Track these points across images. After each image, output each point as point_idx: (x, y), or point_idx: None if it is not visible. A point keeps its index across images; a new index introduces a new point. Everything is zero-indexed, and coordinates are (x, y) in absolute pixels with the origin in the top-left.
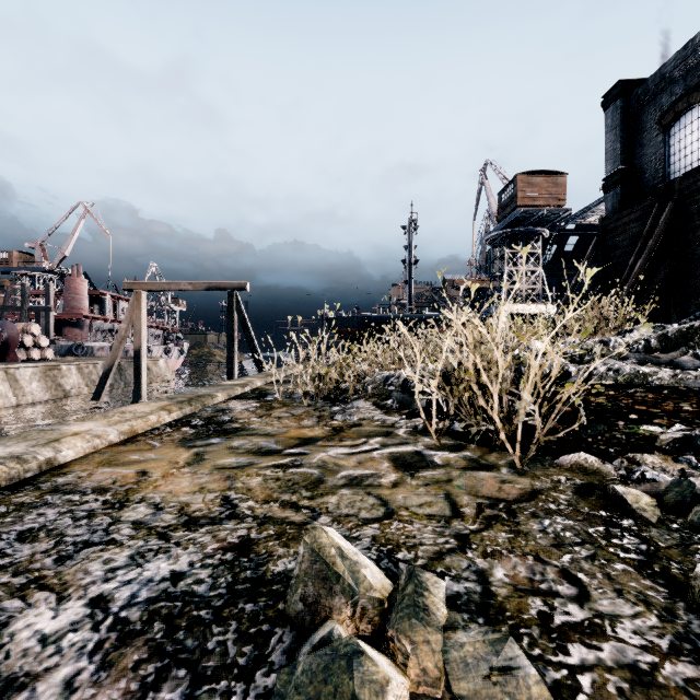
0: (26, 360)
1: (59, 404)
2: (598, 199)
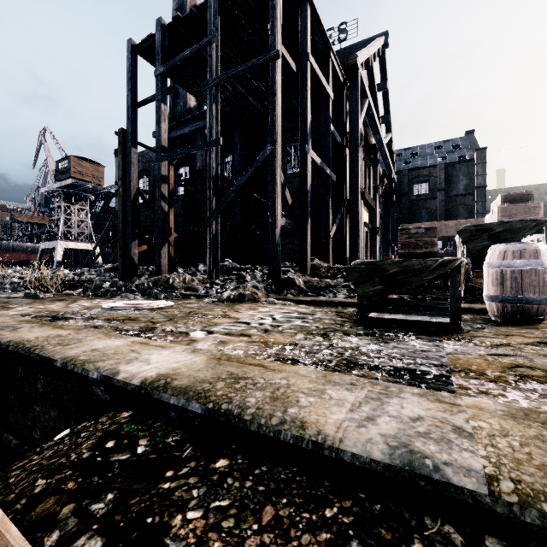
0: None
1: None
2: None
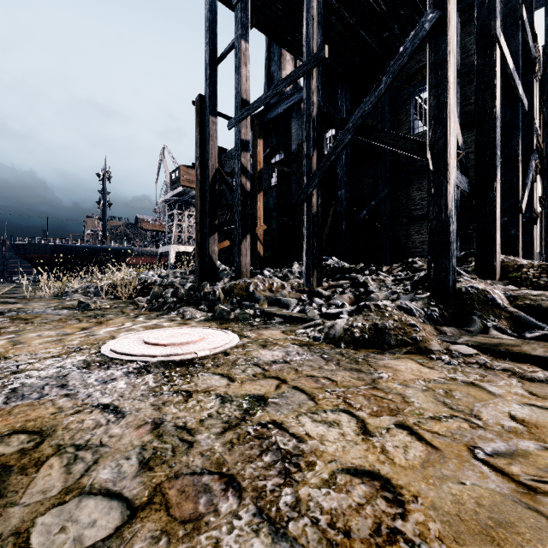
0: None
1: None
2: None
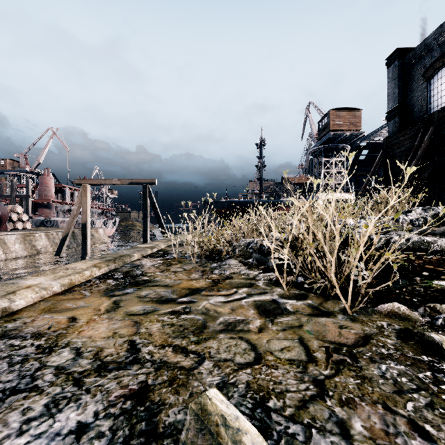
0: (13, 229)
1: (33, 258)
2: (381, 126)
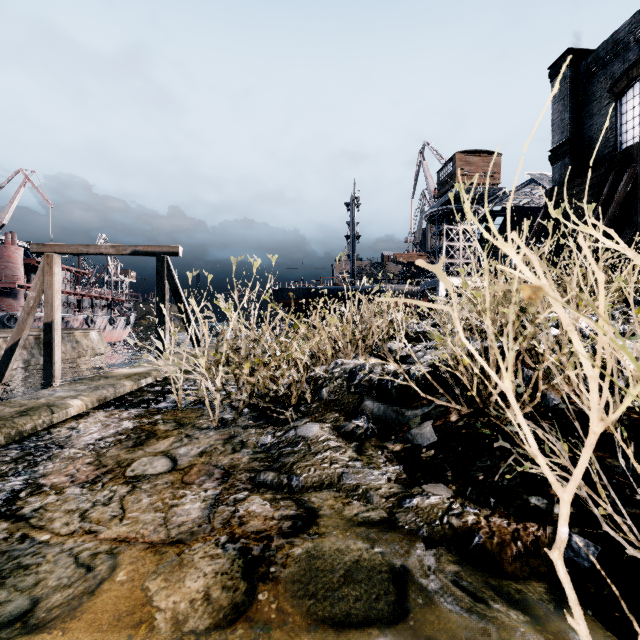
0: None
1: None
2: (523, 183)
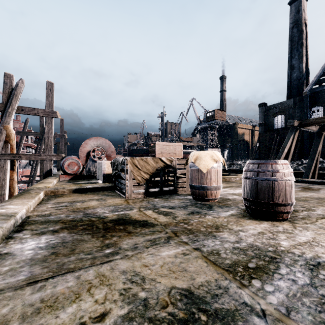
0: None
1: None
2: None
